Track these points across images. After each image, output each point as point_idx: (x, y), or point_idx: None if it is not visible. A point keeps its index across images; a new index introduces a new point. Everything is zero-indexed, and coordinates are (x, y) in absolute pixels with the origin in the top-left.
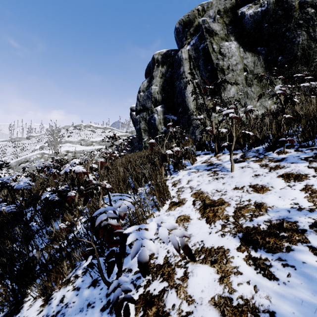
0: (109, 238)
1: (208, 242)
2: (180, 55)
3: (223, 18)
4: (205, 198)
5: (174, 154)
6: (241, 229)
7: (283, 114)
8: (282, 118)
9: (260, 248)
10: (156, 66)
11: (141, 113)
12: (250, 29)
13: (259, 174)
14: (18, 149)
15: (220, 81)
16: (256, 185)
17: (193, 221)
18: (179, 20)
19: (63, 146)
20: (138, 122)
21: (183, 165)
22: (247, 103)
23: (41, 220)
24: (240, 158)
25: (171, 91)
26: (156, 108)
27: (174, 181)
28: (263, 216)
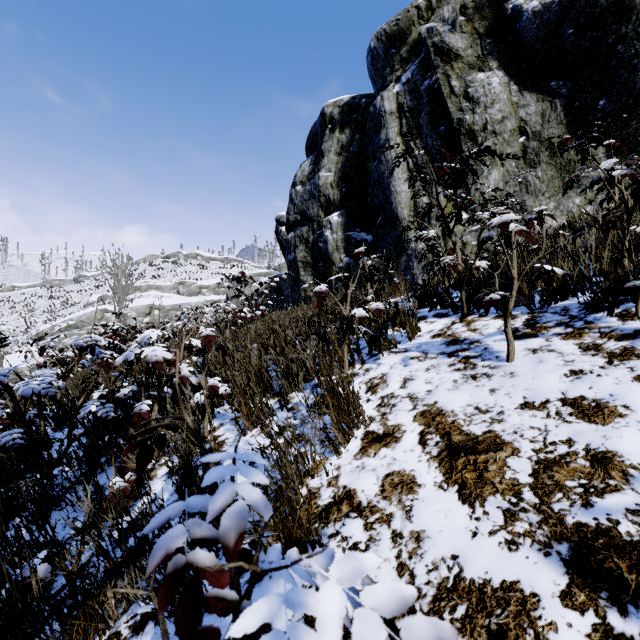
0: (187, 620)
1: (472, 564)
2: (380, 105)
3: (473, 22)
4: (451, 429)
5: (369, 316)
6: (564, 531)
7: (627, 224)
8: (625, 234)
9: (636, 604)
10: (329, 131)
11: (298, 228)
12: (533, 42)
13: (582, 370)
14: (57, 303)
15: (476, 151)
16: (580, 401)
17: (426, 491)
18: (377, 31)
19: (144, 297)
20: (292, 246)
21: (389, 341)
22: (527, 204)
23: (81, 462)
24: (526, 327)
25: (361, 181)
26: (328, 218)
27: (370, 379)
28: (620, 493)
